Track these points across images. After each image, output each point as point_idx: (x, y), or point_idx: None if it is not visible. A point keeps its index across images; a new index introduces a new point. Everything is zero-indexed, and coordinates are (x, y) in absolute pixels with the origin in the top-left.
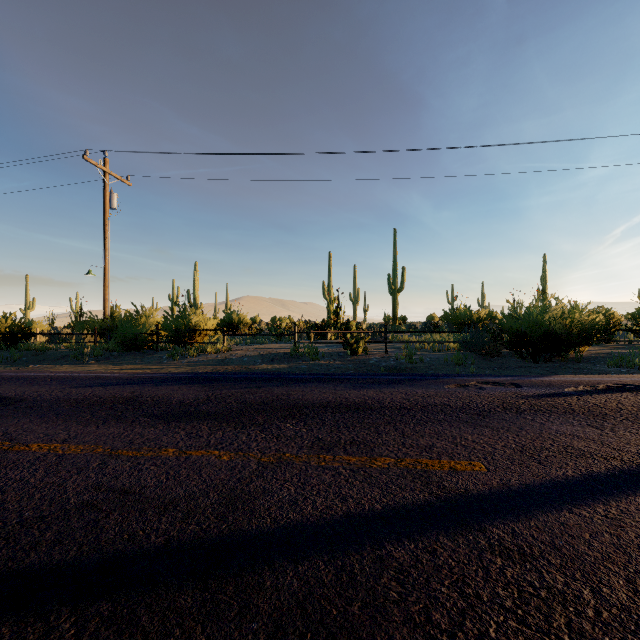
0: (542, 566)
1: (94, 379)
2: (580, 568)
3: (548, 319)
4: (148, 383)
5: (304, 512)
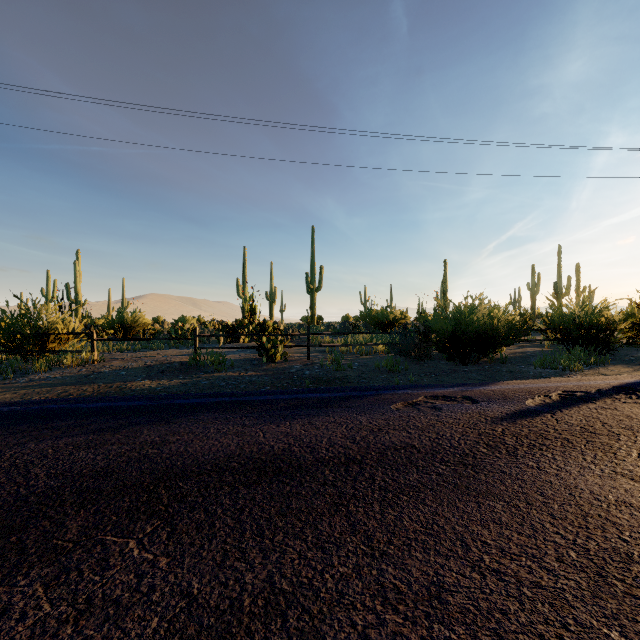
0: None
1: None
2: None
3: (478, 319)
4: None
5: None
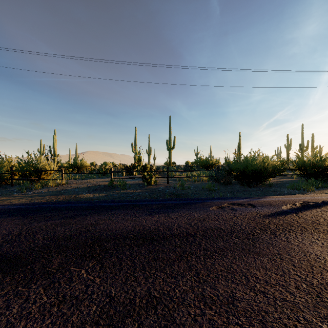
0: None
1: None
2: None
3: (257, 163)
4: None
5: None
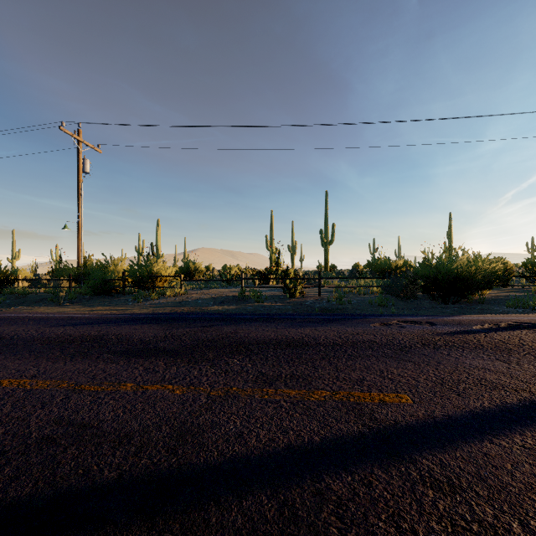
0: (471, 498)
1: (67, 319)
2: (506, 500)
3: (456, 267)
4: (114, 323)
5: (248, 445)
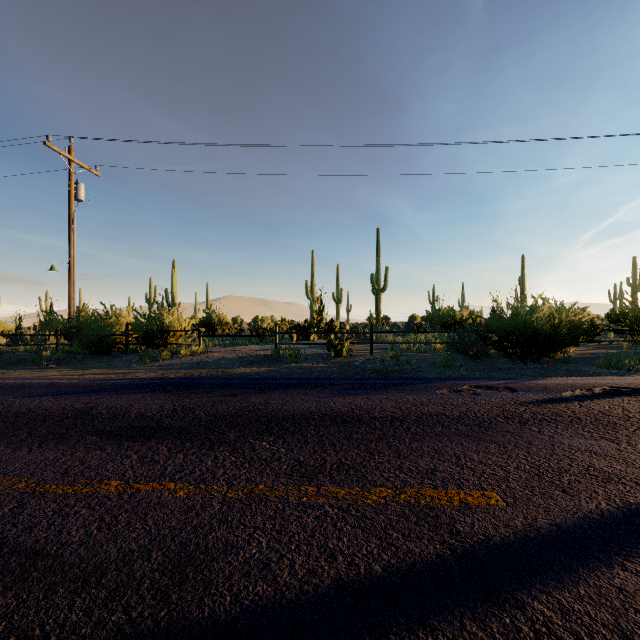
0: None
1: (47, 387)
2: None
3: (537, 319)
4: (108, 391)
5: (278, 582)
